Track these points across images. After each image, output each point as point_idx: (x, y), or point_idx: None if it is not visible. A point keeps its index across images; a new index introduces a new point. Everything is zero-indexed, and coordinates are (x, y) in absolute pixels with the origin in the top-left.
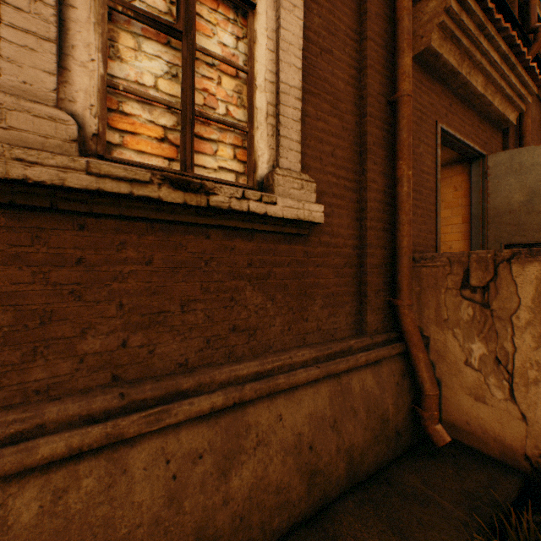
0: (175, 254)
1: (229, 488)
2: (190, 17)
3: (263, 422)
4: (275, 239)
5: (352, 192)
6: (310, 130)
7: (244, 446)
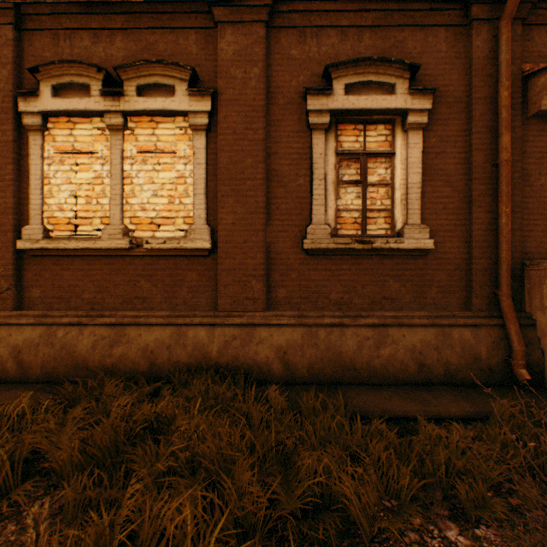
0: (359, 266)
1: (379, 353)
2: (365, 174)
3: (395, 335)
4: (406, 258)
5: (461, 226)
6: (428, 200)
7: (386, 341)
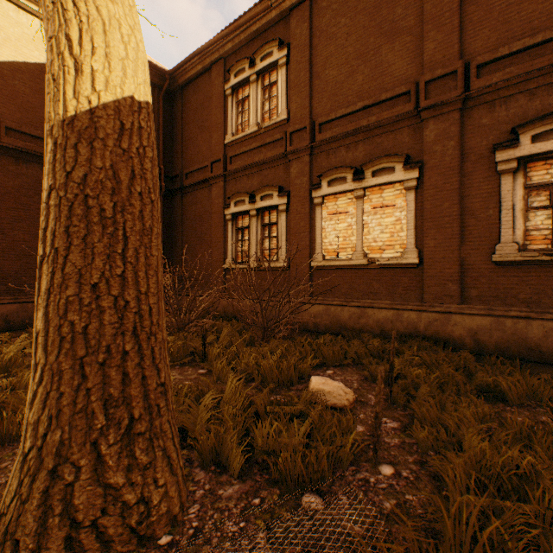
0: (548, 273)
1: None
2: None
3: None
4: None
5: None
6: None
7: None
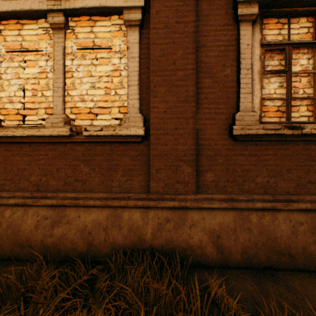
0: (284, 152)
1: (315, 238)
2: (289, 63)
3: None
4: None
5: None
6: None
7: None
